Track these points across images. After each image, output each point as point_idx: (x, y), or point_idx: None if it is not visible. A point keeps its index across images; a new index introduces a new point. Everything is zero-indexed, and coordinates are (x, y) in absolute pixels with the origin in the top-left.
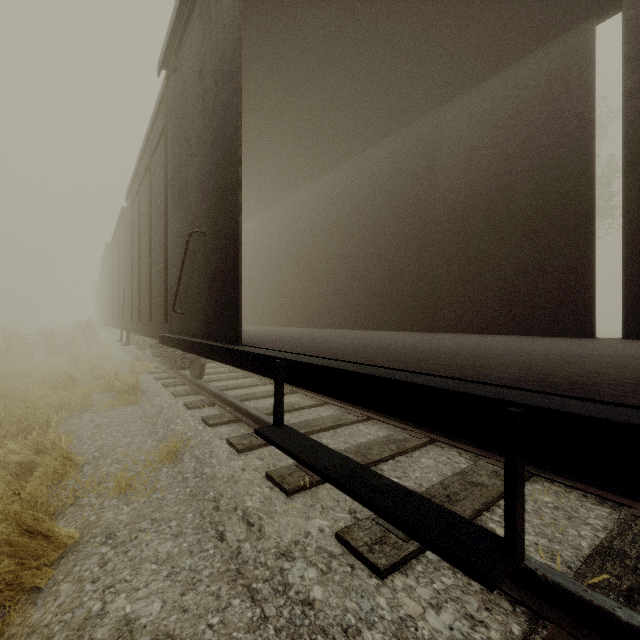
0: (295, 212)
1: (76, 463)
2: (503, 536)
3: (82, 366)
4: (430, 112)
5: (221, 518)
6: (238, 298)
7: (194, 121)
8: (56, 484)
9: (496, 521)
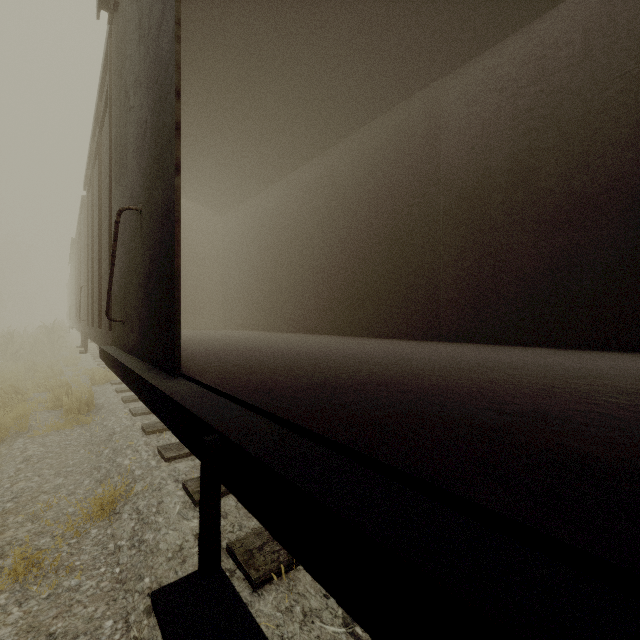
0: (277, 203)
1: None
2: None
3: (38, 374)
4: (433, 82)
5: (153, 632)
6: (173, 304)
7: (132, 62)
8: None
9: None
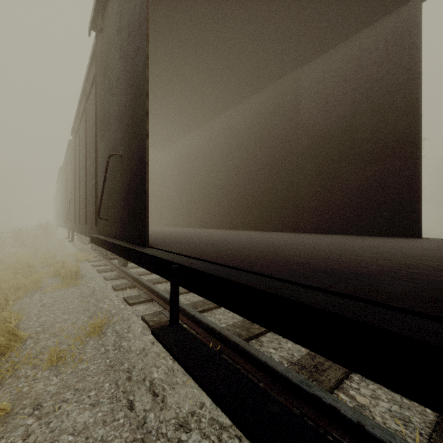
0: (196, 144)
1: (20, 338)
2: (362, 403)
3: (40, 256)
4: (295, 69)
5: (132, 388)
6: (145, 208)
7: (114, 67)
8: (3, 355)
9: (355, 388)
